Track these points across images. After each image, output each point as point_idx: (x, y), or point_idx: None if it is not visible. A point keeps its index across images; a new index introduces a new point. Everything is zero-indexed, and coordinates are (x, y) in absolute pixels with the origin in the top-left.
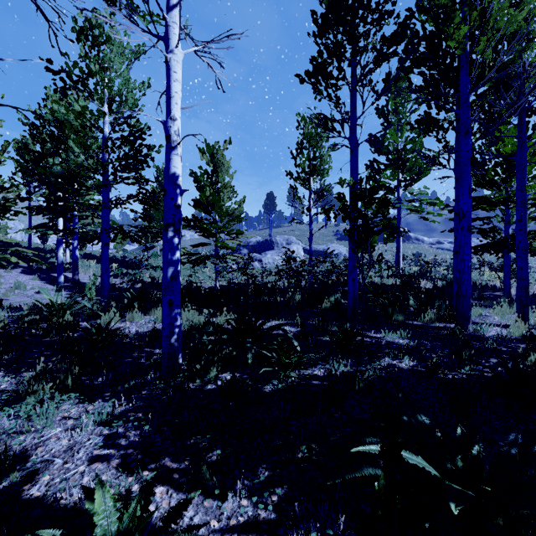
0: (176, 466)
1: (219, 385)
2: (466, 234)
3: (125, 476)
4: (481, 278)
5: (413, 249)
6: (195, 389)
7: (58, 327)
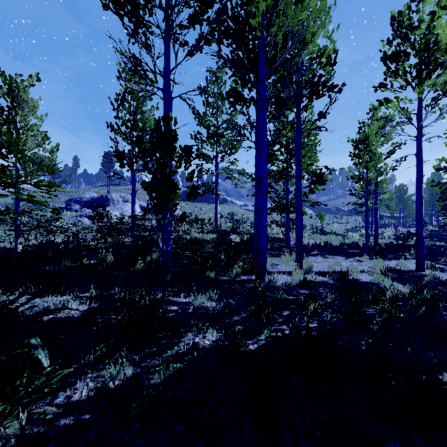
0: None
1: None
2: (264, 197)
3: None
4: (272, 232)
5: (229, 209)
6: None
7: None
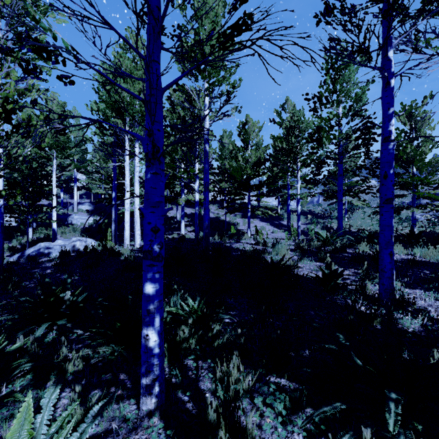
0: None
1: None
2: None
3: None
4: None
5: None
6: None
7: (335, 250)
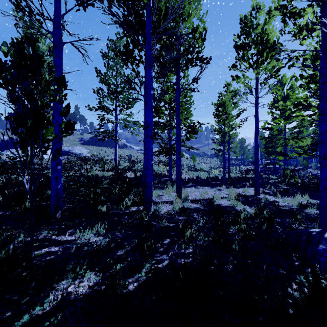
0: None
1: None
2: (150, 140)
3: None
4: (159, 169)
5: (128, 152)
6: None
7: None
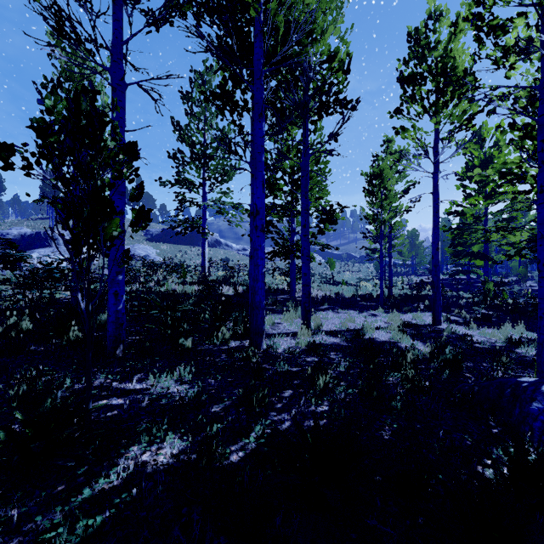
0: None
1: None
2: (261, 235)
3: None
4: (274, 282)
5: (223, 254)
6: None
7: None
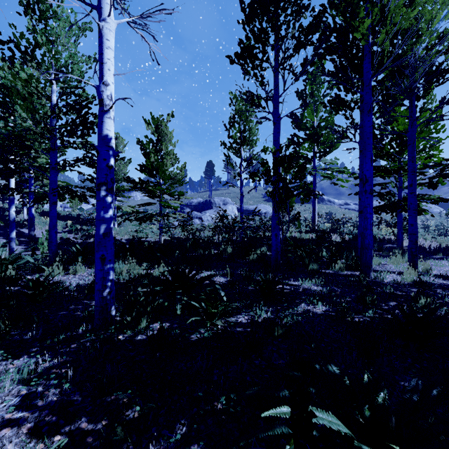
0: (92, 427)
1: (148, 335)
2: (369, 197)
3: (34, 444)
4: (380, 233)
5: (326, 209)
6: (125, 340)
7: None
